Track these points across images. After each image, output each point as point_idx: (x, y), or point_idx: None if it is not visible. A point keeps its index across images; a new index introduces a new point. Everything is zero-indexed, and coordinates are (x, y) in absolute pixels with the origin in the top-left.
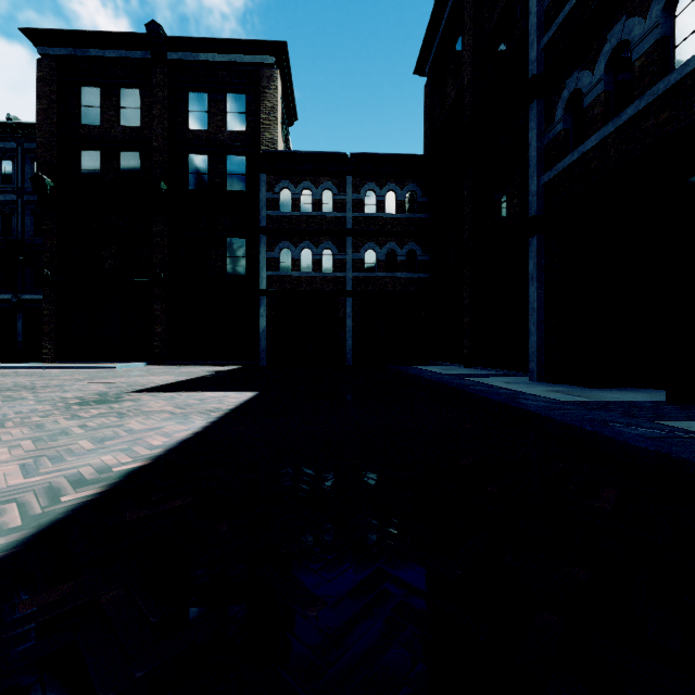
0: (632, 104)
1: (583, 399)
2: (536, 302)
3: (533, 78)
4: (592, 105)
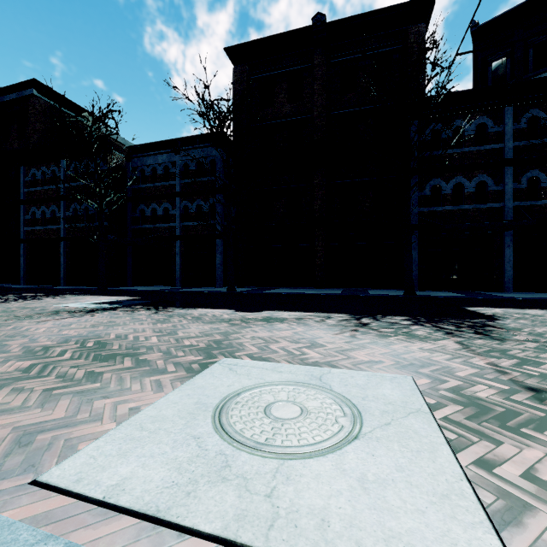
0: (46, 226)
1: (34, 287)
2: (23, 263)
3: (22, 200)
4: (39, 219)
